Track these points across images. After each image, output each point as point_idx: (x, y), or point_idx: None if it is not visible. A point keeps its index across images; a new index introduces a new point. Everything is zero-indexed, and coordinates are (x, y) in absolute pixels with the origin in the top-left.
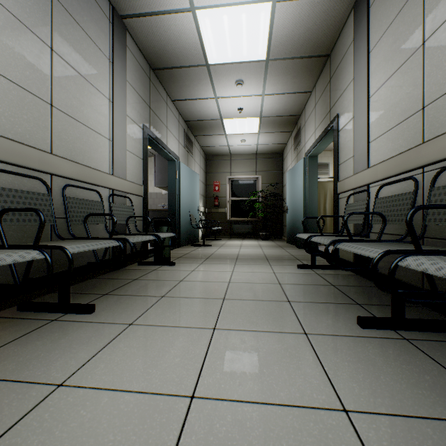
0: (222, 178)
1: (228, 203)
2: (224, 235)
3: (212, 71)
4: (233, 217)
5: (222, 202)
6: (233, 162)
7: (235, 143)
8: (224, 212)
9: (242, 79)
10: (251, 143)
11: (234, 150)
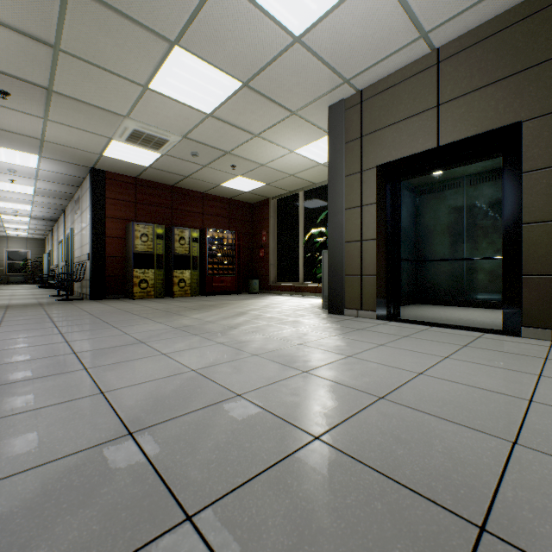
0: (1, 249)
1: (6, 265)
2: (3, 283)
3: (6, 227)
4: (10, 273)
5: (1, 264)
6: (10, 241)
7: (13, 235)
8: (3, 269)
9: (19, 229)
10: (24, 235)
11: (11, 236)
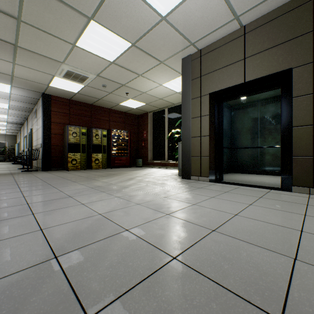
0: None
1: None
2: None
3: None
4: None
5: None
6: None
7: None
8: None
9: (0, 129)
10: (3, 133)
11: None
